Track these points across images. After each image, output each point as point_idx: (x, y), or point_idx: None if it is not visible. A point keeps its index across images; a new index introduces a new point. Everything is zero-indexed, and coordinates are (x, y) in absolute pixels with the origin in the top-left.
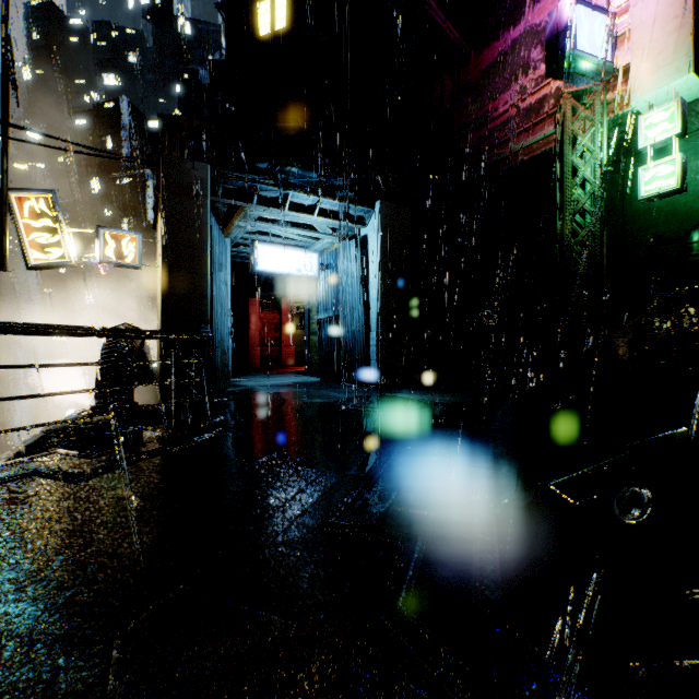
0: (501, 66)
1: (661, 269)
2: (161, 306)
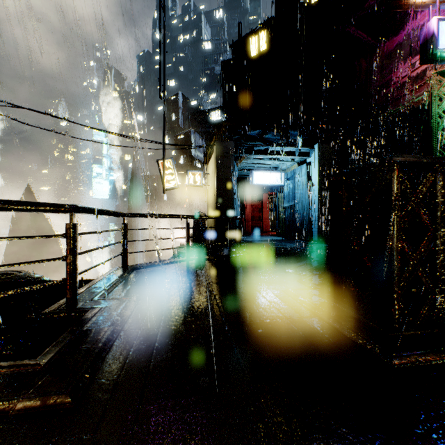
0: (398, 51)
1: None
2: (215, 204)
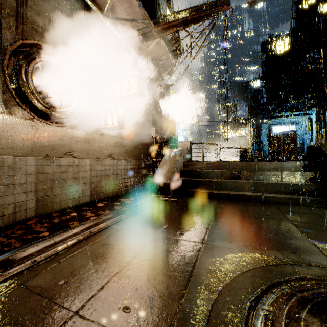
0: None
1: None
2: (252, 144)
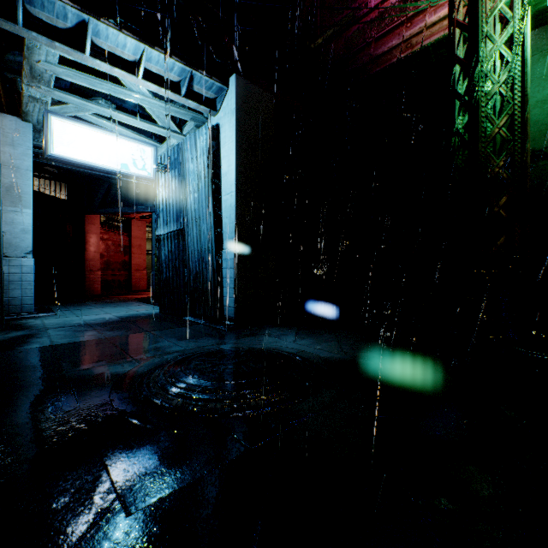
0: None
1: (541, 186)
2: None
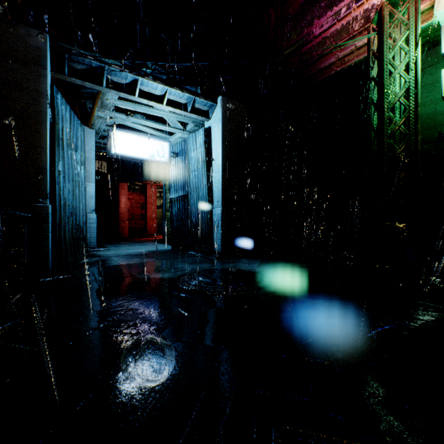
0: None
1: None
2: None
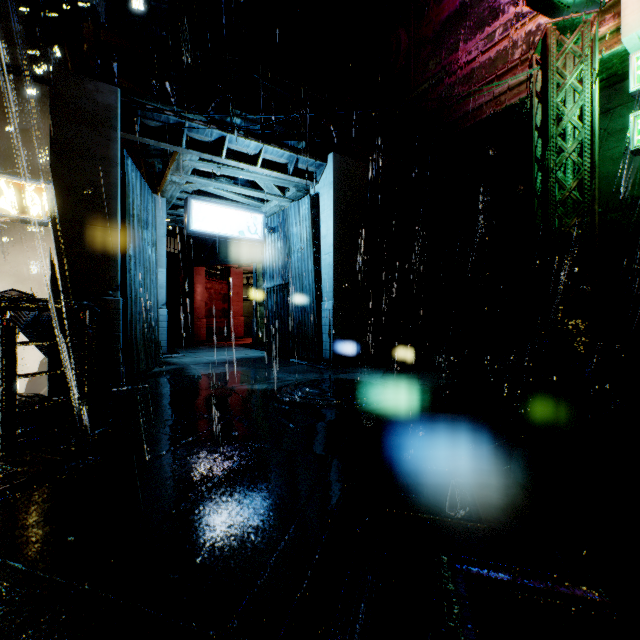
0: (464, 13)
1: None
2: (51, 266)
